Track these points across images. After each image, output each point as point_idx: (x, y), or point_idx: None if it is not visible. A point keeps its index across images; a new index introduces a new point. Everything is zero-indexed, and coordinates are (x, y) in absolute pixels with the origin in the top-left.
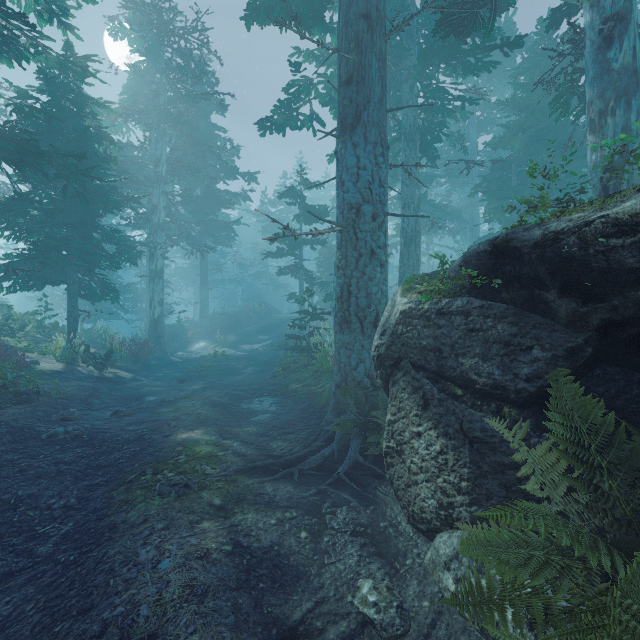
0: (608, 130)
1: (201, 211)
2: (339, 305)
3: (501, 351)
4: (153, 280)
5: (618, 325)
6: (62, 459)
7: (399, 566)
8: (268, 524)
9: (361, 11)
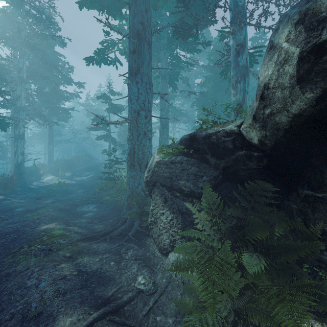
0: (238, 89)
1: (49, 101)
2: (129, 157)
3: (193, 178)
4: (17, 140)
5: (228, 168)
6: None
7: (154, 269)
8: (95, 261)
9: (140, 20)
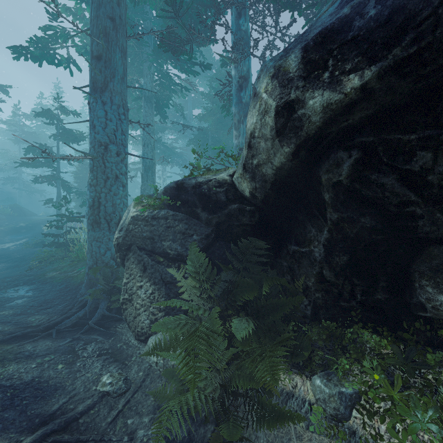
0: (241, 130)
1: None
2: (91, 211)
3: (181, 237)
4: None
5: (221, 224)
6: None
7: (128, 362)
8: (29, 368)
9: (108, 14)
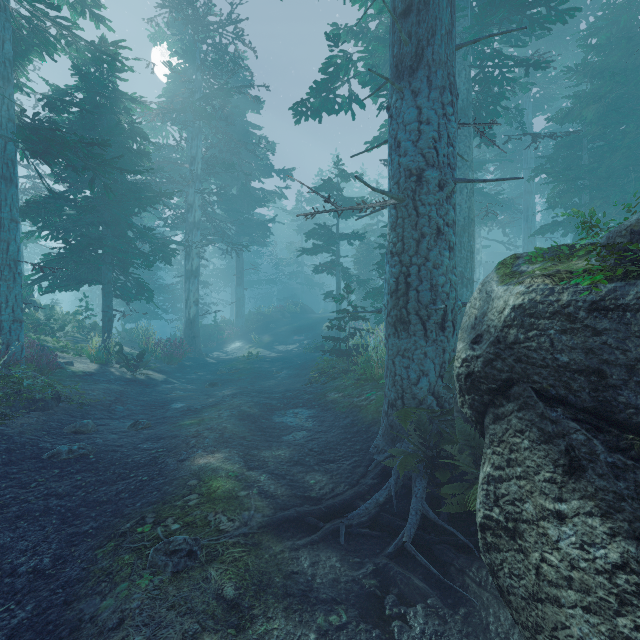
0: None
1: (236, 210)
2: (393, 301)
3: None
4: (189, 280)
5: None
6: (56, 489)
7: None
8: None
9: None
